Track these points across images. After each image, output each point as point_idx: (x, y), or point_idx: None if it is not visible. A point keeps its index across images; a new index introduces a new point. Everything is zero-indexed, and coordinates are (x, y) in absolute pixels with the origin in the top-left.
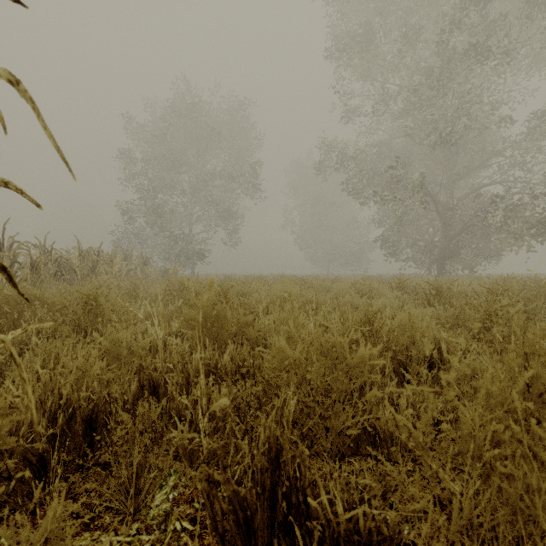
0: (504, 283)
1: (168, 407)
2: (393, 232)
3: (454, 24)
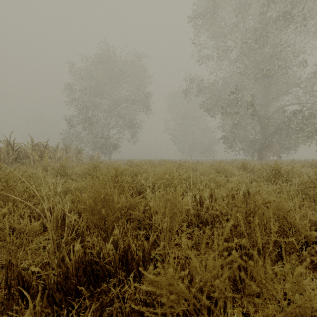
0: (311, 165)
1: None
2: (230, 134)
3: (272, 1)
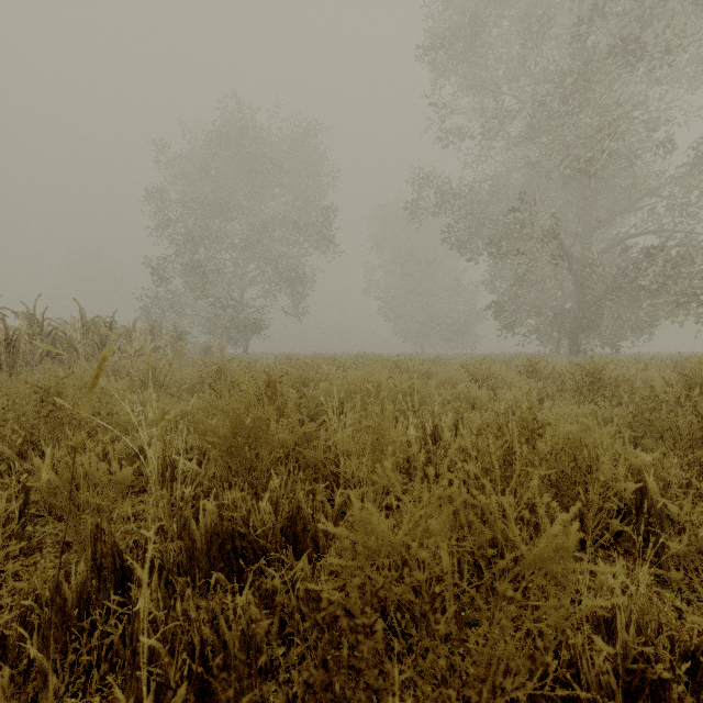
0: (675, 366)
1: (130, 631)
2: (510, 298)
3: (597, 13)
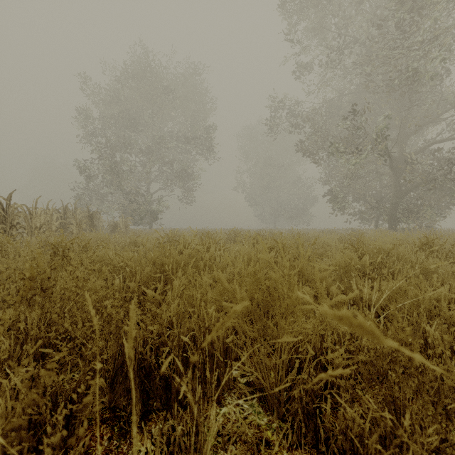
0: None
1: None
2: (340, 188)
3: None
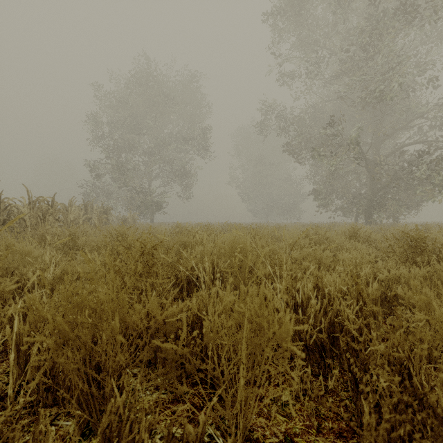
0: None
1: None
2: (324, 186)
3: None
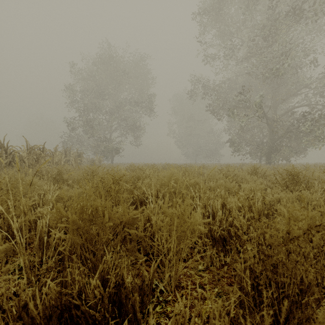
0: None
1: None
2: (237, 137)
3: None
